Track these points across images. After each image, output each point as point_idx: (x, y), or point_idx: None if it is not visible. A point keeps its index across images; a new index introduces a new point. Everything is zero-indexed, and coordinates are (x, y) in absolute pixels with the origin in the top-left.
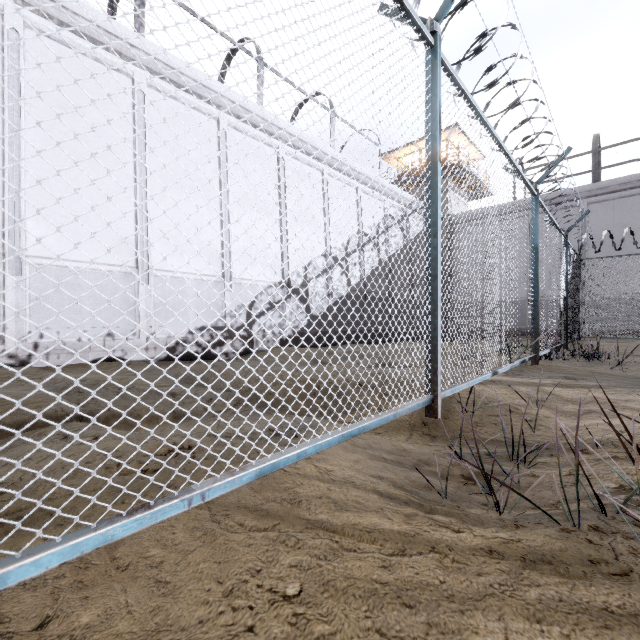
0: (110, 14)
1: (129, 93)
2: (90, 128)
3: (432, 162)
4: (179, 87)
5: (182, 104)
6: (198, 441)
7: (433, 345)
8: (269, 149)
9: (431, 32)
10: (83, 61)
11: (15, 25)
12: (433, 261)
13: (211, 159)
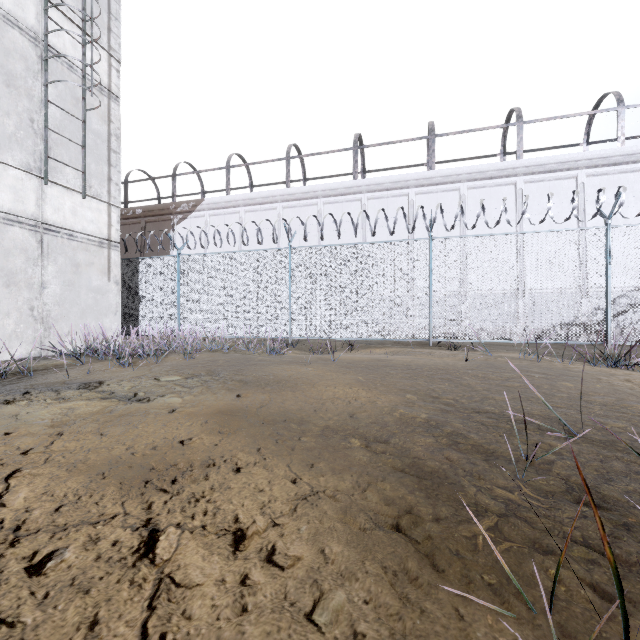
0: (503, 140)
1: (513, 193)
2: (493, 222)
3: (606, 265)
4: (544, 173)
5: (547, 181)
6: (516, 334)
7: (606, 325)
8: (632, 175)
9: (605, 223)
10: (490, 190)
11: (464, 192)
12: (606, 298)
13: (570, 208)
